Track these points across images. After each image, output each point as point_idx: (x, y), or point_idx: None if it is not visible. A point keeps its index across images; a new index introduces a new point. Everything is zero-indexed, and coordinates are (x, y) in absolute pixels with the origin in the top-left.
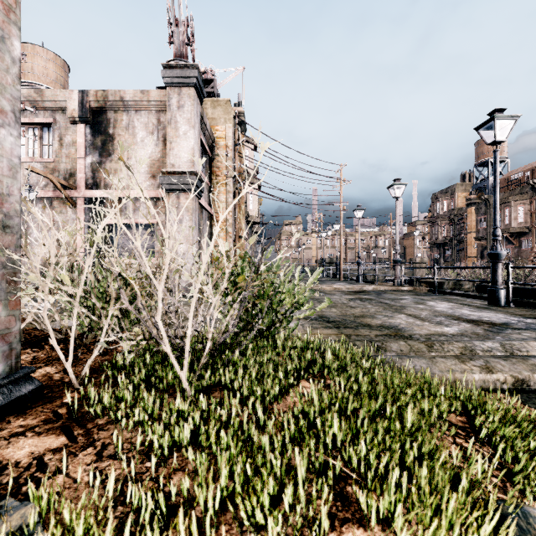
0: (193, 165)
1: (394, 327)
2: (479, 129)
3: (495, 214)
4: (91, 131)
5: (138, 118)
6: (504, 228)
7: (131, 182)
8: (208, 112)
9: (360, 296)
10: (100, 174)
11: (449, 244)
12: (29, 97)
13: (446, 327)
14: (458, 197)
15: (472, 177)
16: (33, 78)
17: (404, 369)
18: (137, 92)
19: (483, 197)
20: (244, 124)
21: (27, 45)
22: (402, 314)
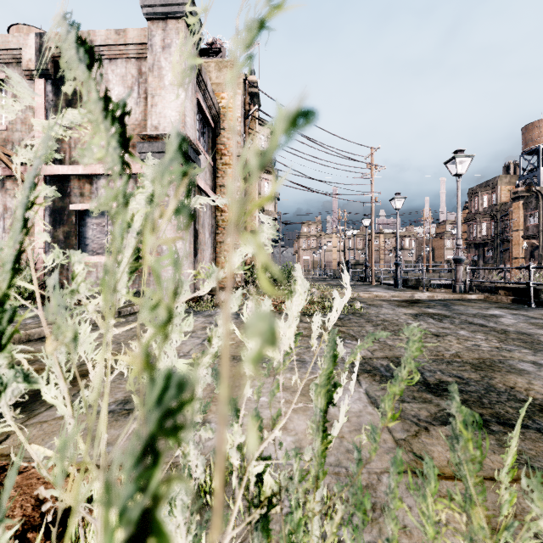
0: (182, 126)
1: None
2: None
3: None
4: (53, 88)
5: (113, 69)
6: None
7: None
8: (211, 76)
9: (424, 310)
10: (64, 145)
11: (490, 244)
12: None
13: None
14: (501, 190)
15: (518, 167)
16: None
17: None
18: (111, 33)
19: (534, 189)
20: (257, 96)
21: (22, 27)
22: None
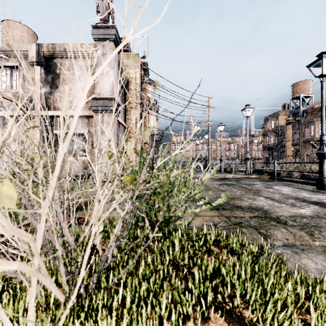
0: (112, 94)
1: (261, 208)
2: (310, 66)
3: (322, 125)
4: (45, 71)
5: (76, 63)
6: (310, 138)
7: (71, 105)
8: (123, 61)
9: (225, 182)
10: (50, 100)
11: (275, 148)
12: (3, 48)
13: (301, 208)
14: (281, 119)
15: (290, 106)
16: (13, 42)
17: (312, 273)
18: (75, 45)
19: (297, 118)
20: (147, 70)
21: (9, 21)
22: (261, 197)
